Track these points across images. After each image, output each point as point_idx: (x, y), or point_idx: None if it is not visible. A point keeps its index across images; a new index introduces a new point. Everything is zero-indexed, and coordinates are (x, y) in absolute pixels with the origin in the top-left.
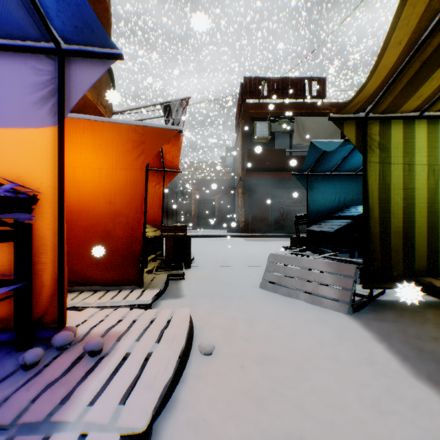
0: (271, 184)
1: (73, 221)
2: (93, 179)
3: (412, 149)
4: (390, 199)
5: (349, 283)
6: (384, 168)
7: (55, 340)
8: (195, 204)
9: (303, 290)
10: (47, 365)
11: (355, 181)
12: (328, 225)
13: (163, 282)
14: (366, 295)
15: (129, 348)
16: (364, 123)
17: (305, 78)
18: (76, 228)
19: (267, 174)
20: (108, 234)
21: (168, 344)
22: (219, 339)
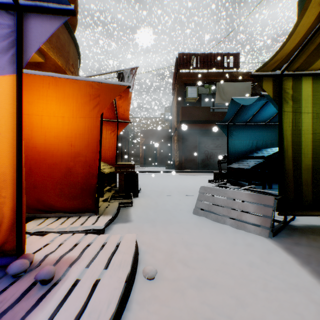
0: (198, 133)
1: (40, 160)
2: (57, 126)
3: (319, 101)
4: (301, 141)
5: (269, 212)
6: (296, 116)
7: (10, 269)
8: (142, 148)
9: (229, 216)
10: (4, 290)
11: (264, 130)
12: (244, 163)
13: (115, 210)
14: (281, 221)
15: (79, 275)
16: (280, 79)
17: (224, 53)
18: (43, 166)
19: (196, 125)
20: (69, 171)
21: (115, 271)
22: (161, 263)
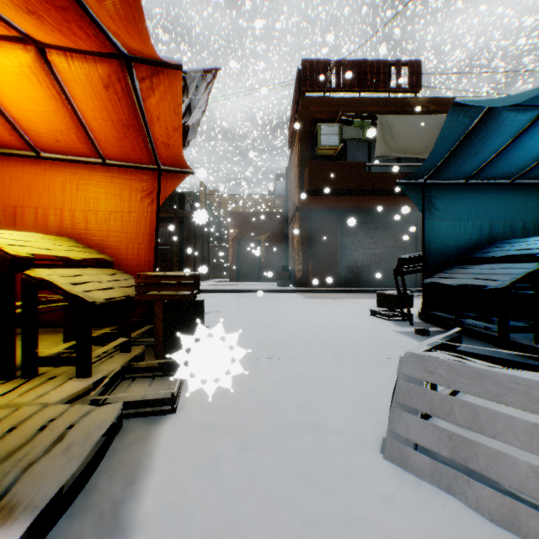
0: (340, 217)
1: None
2: None
3: None
4: None
5: None
6: None
7: None
8: (233, 247)
9: None
10: None
11: (508, 197)
12: (473, 274)
13: (74, 466)
14: None
15: None
16: None
17: (391, 61)
18: None
19: (337, 200)
20: None
21: None
22: None
